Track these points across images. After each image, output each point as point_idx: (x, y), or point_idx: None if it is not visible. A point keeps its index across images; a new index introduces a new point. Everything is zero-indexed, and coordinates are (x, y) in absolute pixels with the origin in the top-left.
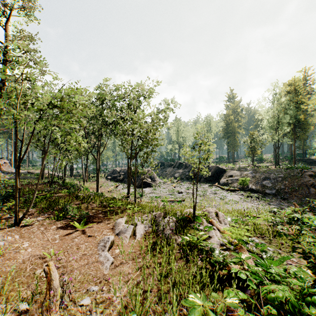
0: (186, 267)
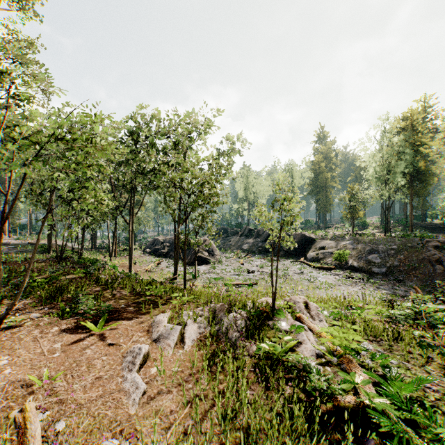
0: (265, 398)
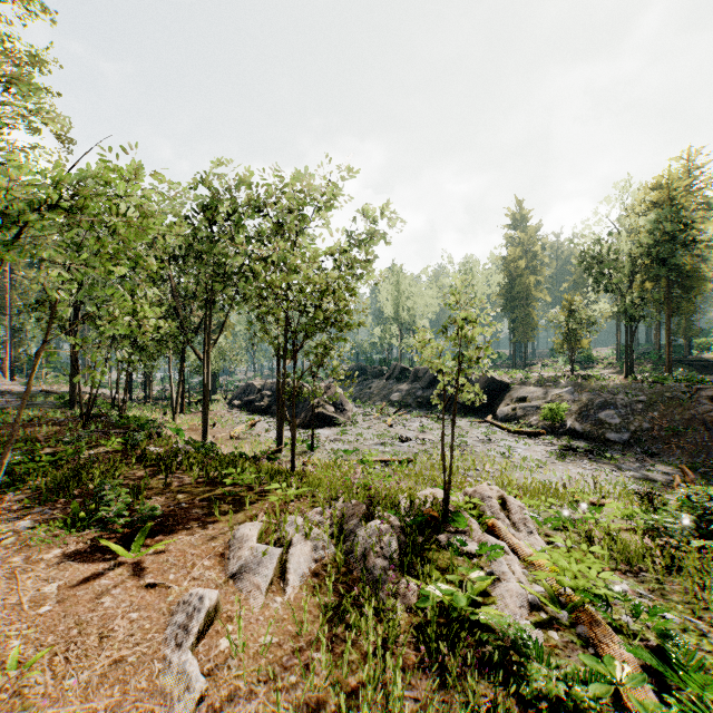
0: (439, 707)
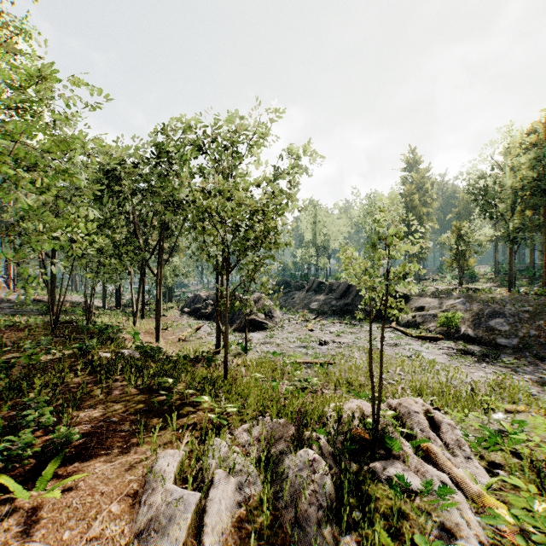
0: None
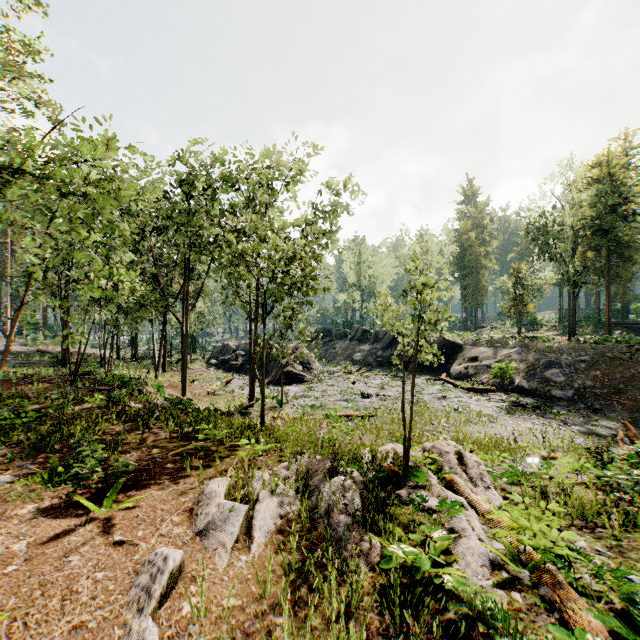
0: None
